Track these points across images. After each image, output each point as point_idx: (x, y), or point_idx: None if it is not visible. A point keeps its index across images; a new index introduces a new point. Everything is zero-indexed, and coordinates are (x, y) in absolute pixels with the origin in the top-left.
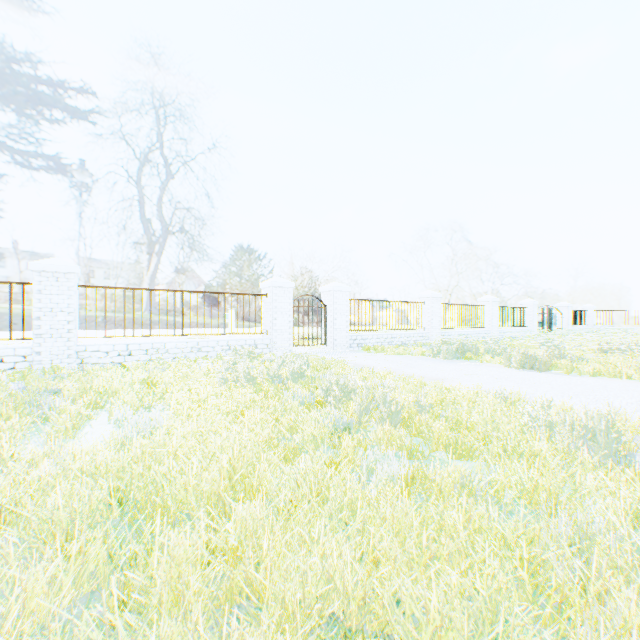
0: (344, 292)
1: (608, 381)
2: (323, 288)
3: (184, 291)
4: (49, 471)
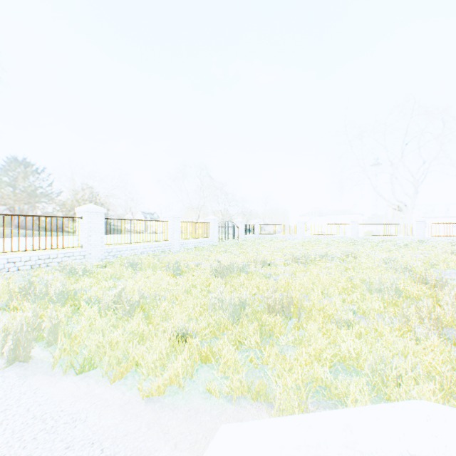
0: None
1: None
2: None
3: None
4: None
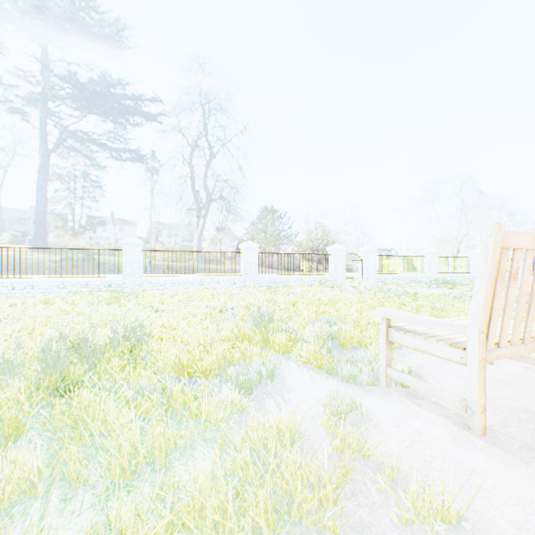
0: (372, 251)
1: None
2: (360, 249)
3: (294, 253)
4: (331, 297)
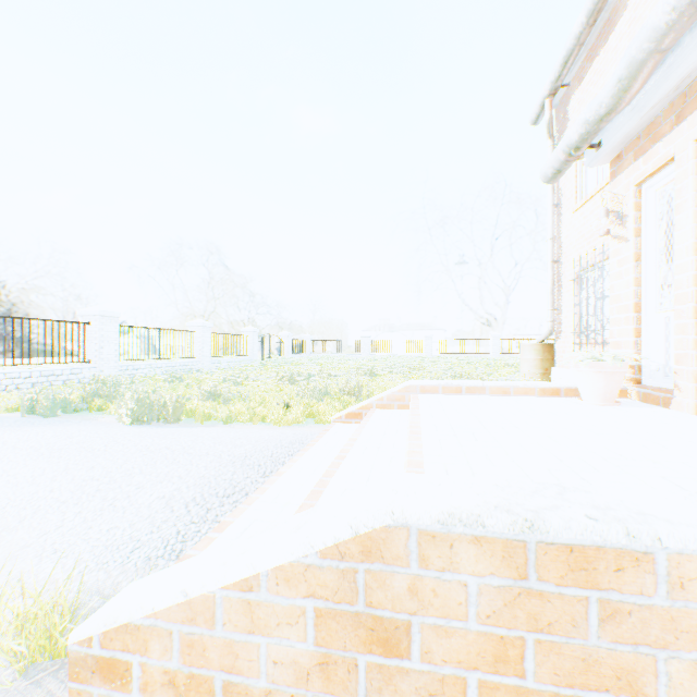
0: None
1: (222, 434)
2: None
3: None
4: None
